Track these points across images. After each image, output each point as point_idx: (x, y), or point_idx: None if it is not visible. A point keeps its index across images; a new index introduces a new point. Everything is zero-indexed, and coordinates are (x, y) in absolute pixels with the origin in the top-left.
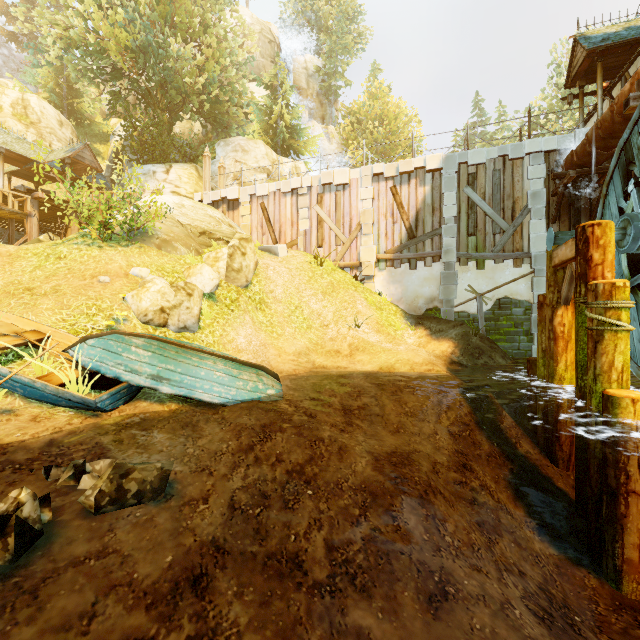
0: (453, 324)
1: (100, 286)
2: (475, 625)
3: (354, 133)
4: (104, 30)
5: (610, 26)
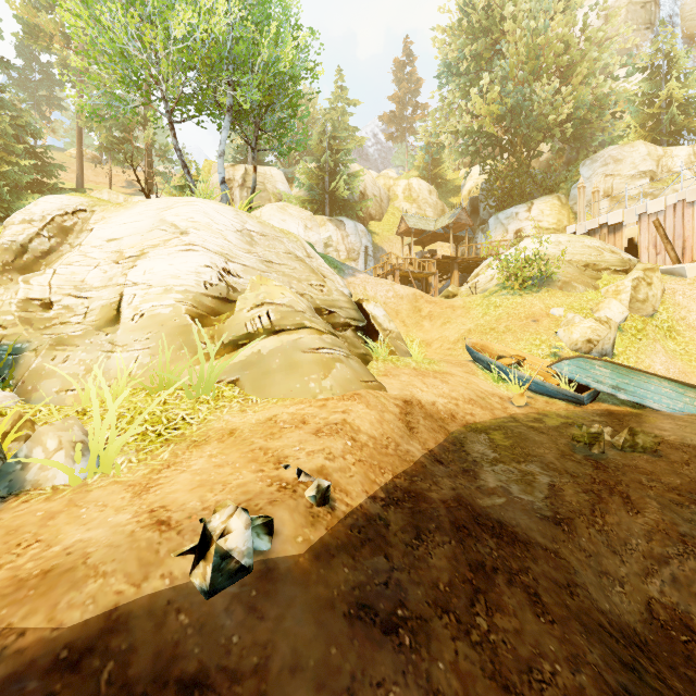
0: None
1: (534, 325)
2: None
3: None
4: (482, 113)
5: None
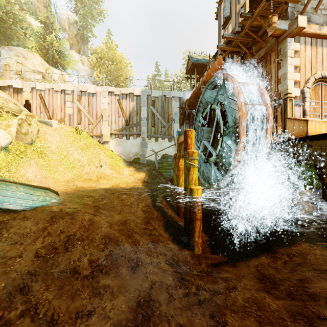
0: (145, 165)
1: None
2: (148, 271)
3: (98, 64)
4: None
5: (199, 56)
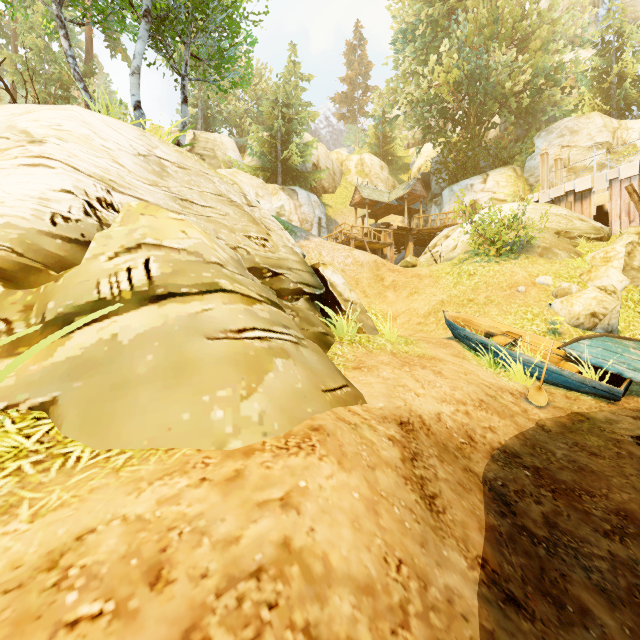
0: None
1: (521, 295)
2: None
3: None
4: (439, 79)
5: None
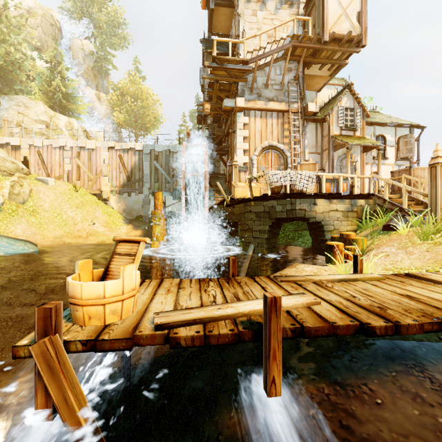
0: (145, 223)
1: None
2: None
3: (119, 102)
4: None
5: None
